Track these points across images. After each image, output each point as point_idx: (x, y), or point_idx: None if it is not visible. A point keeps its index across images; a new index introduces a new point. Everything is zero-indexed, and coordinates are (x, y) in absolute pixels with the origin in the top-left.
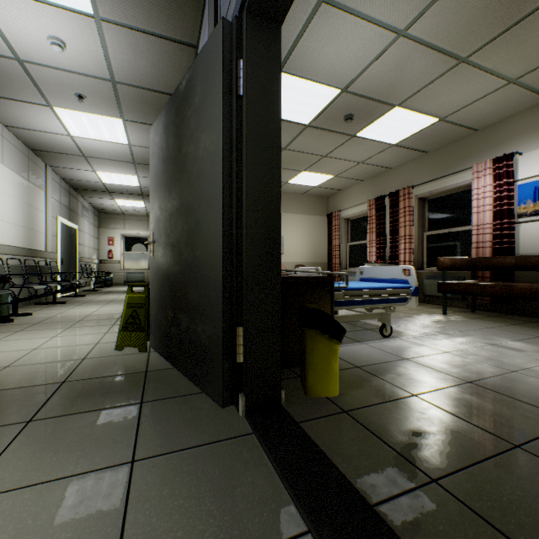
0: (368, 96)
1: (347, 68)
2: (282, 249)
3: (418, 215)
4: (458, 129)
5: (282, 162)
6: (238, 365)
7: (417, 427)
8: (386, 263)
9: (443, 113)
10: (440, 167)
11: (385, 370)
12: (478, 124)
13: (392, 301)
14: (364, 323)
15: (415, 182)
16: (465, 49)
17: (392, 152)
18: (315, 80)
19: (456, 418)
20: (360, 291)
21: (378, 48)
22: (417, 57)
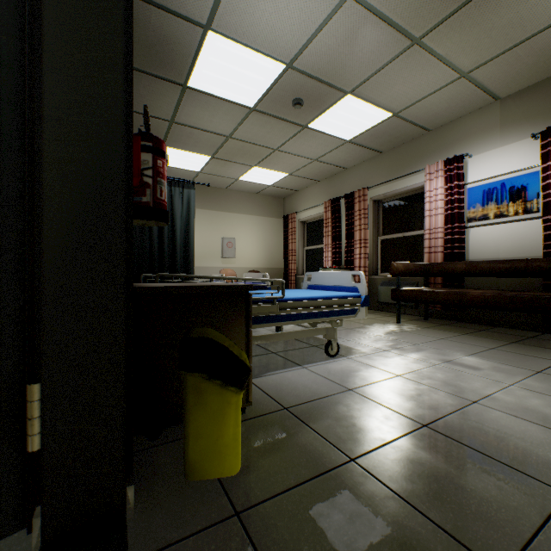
0: (317, 77)
1: (290, 35)
2: (234, 253)
3: (373, 218)
4: (411, 127)
5: (229, 153)
6: (35, 455)
7: (347, 542)
8: (342, 268)
9: (397, 107)
10: (394, 168)
11: (320, 413)
12: (431, 123)
13: (339, 313)
14: (311, 338)
15: (370, 183)
16: (418, 26)
17: (346, 150)
18: (254, 47)
19: (409, 510)
20: (299, 302)
21: (324, 11)
22: (368, 30)
